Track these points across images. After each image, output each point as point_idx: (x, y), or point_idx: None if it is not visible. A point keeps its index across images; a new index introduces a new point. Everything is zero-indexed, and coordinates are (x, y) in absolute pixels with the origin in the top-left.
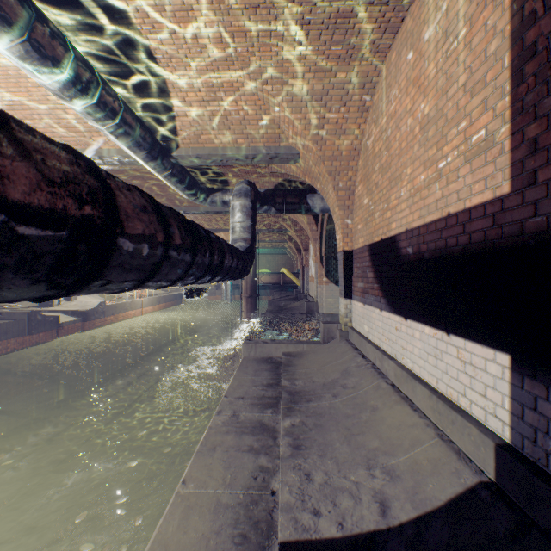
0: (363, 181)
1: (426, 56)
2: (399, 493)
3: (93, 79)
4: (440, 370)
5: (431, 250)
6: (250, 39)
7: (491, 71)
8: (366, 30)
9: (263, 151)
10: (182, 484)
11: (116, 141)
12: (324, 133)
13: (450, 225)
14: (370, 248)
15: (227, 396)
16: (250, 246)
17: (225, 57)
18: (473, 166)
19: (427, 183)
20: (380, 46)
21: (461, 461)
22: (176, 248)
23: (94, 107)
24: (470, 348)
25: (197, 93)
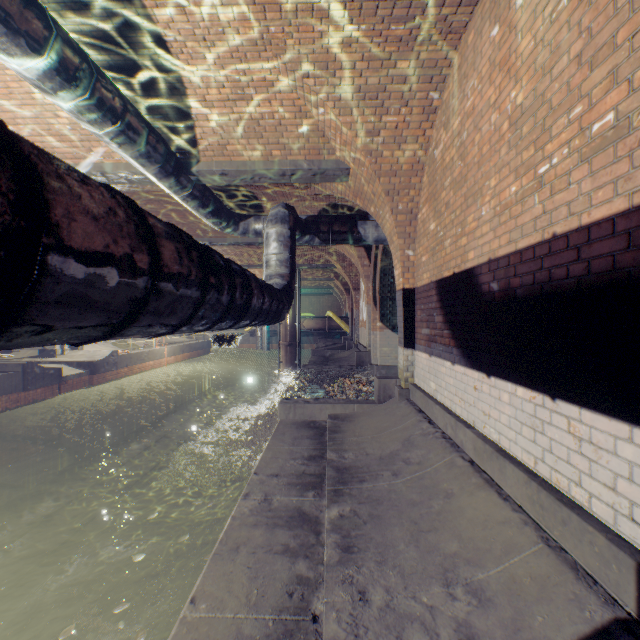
0: (429, 201)
1: (519, 27)
2: (493, 628)
3: (84, 67)
4: (540, 447)
5: (527, 286)
6: (286, 14)
7: (624, 28)
8: (436, 1)
9: (303, 165)
10: (190, 604)
11: (119, 151)
12: (380, 142)
13: (557, 251)
14: (438, 285)
15: (258, 473)
16: (289, 284)
17: (255, 39)
18: (594, 166)
19: (520, 196)
20: (453, 24)
21: (581, 583)
22: (171, 278)
23: (87, 103)
24: (589, 420)
25: (220, 89)
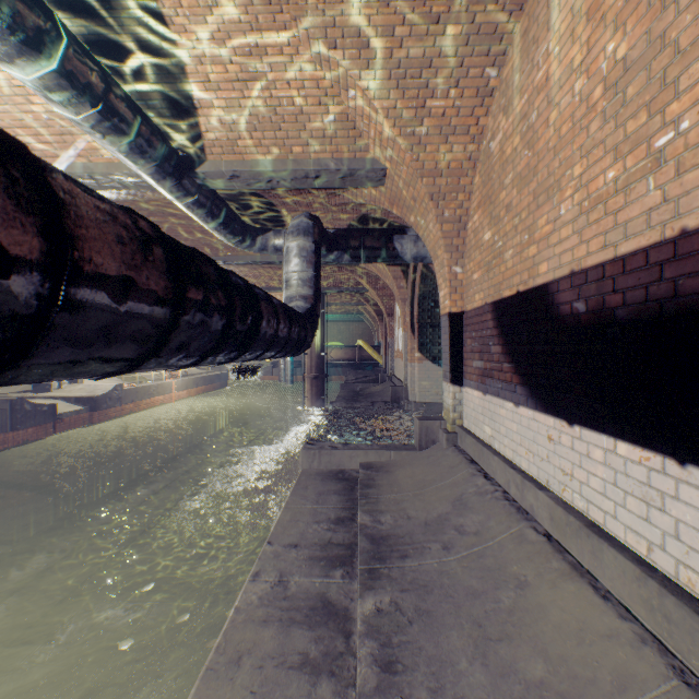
0: (483, 205)
1: None
2: None
3: (48, 27)
4: (659, 529)
5: (635, 304)
6: None
7: None
8: None
9: (330, 165)
10: None
11: (104, 144)
12: (423, 133)
13: (689, 253)
14: (496, 307)
15: (272, 542)
16: (313, 307)
17: None
18: None
19: (623, 183)
20: None
21: None
22: (104, 284)
23: (55, 77)
24: None
25: (227, 66)
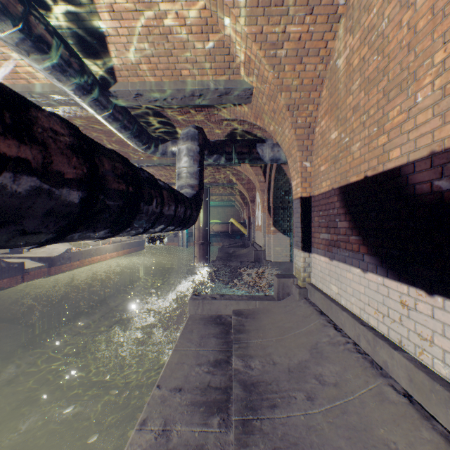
0: (330, 112)
1: None
2: None
3: None
4: None
5: None
6: None
7: None
8: None
9: (210, 85)
10: None
11: (31, 62)
12: (283, 55)
13: None
14: (343, 191)
15: (160, 386)
16: (198, 193)
17: None
18: None
19: None
20: None
21: None
22: None
23: None
24: None
25: None
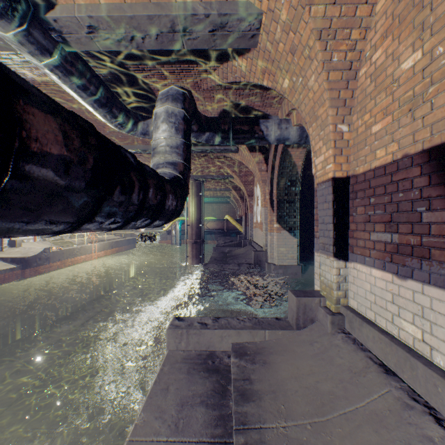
0: (398, 26)
1: None
2: None
3: None
4: None
5: None
6: None
7: None
8: None
9: (198, 9)
10: None
11: None
12: None
13: None
14: (441, 153)
15: None
16: (181, 175)
17: None
18: None
19: None
20: None
21: None
22: None
23: None
24: None
25: None
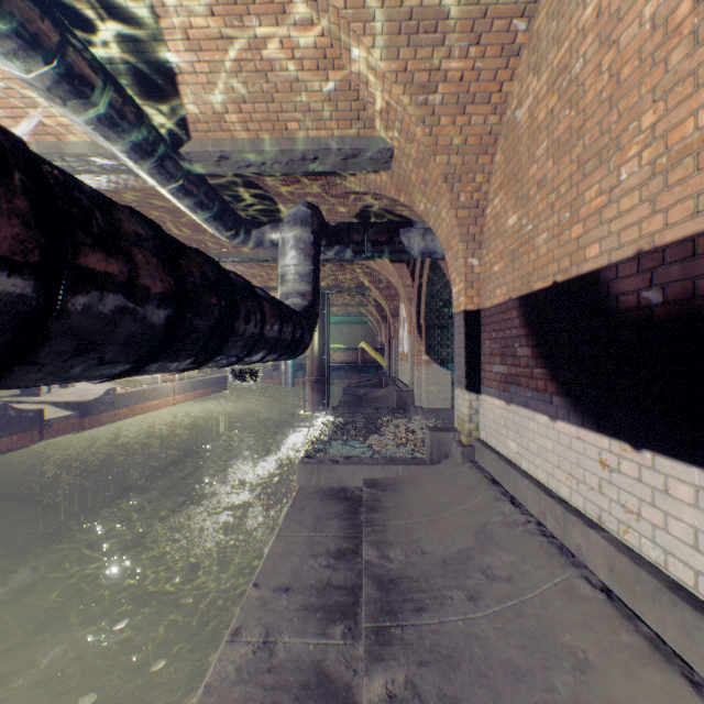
0: (506, 186)
1: None
2: None
3: None
4: None
5: None
6: None
7: None
8: None
9: (330, 144)
10: None
11: (67, 113)
12: (437, 102)
13: None
14: (524, 302)
15: (259, 584)
16: (311, 305)
17: None
18: None
19: None
20: None
21: None
22: None
23: None
24: None
25: (208, 19)
